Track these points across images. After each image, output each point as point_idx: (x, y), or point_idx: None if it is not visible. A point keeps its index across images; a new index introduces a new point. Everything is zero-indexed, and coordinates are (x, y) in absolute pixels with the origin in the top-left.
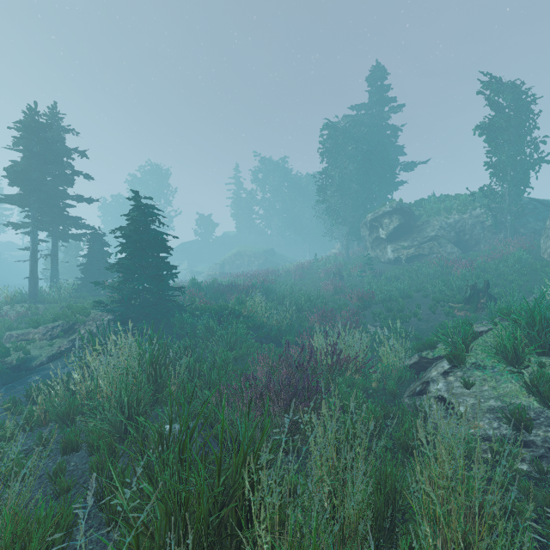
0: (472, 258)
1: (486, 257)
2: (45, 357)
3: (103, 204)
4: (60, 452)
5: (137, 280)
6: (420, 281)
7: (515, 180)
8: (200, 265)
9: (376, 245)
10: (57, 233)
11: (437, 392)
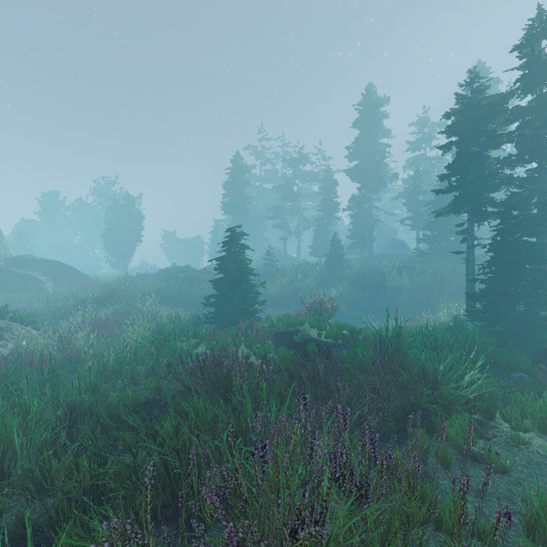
0: None
1: None
2: None
3: None
4: None
5: None
6: None
7: None
8: None
9: None
10: None
11: None
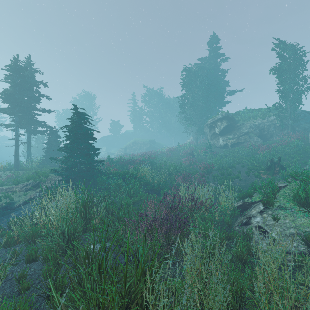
0: (269, 144)
1: (277, 144)
2: (22, 201)
3: (58, 114)
4: (25, 262)
5: (75, 156)
6: (239, 157)
7: (293, 100)
8: (113, 149)
9: (213, 137)
10: (30, 130)
11: (257, 223)
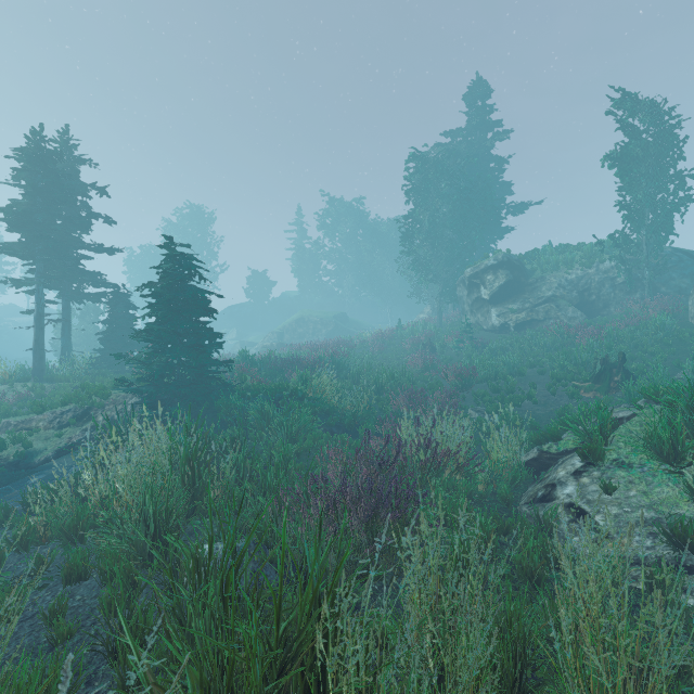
0: (600, 324)
1: (619, 323)
2: (52, 451)
3: (130, 256)
4: (62, 581)
5: (170, 352)
6: (534, 354)
7: (654, 225)
8: (253, 335)
9: (477, 308)
10: (69, 292)
11: (567, 498)
